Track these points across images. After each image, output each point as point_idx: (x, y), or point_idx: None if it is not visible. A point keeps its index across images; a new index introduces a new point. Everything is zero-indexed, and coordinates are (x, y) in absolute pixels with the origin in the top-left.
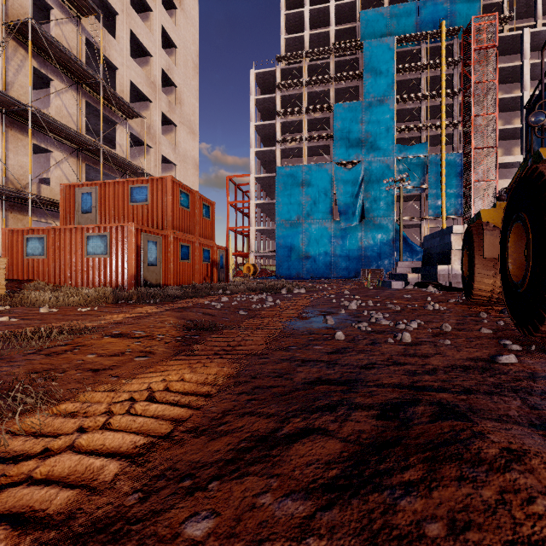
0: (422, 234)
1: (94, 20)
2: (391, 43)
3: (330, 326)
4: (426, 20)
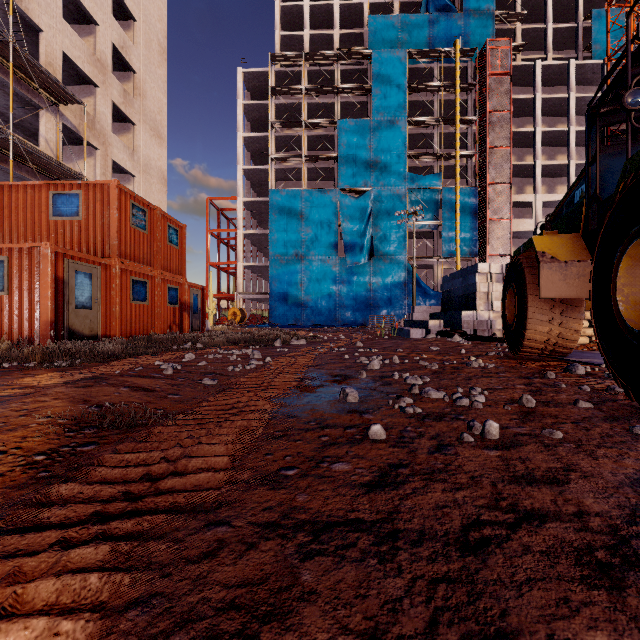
0: (436, 276)
1: None
2: (402, 57)
3: (353, 406)
4: (439, 36)
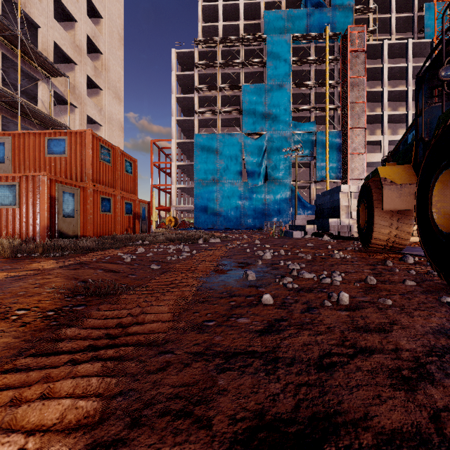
0: (312, 194)
1: None
2: (288, 39)
3: (252, 283)
4: (314, 24)
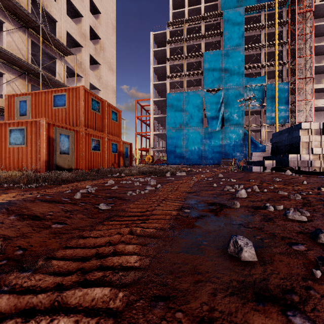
0: (262, 136)
1: None
2: (241, 11)
3: (258, 278)
4: None
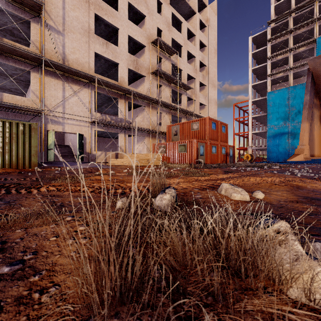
0: None
1: (174, 55)
2: None
3: None
4: None
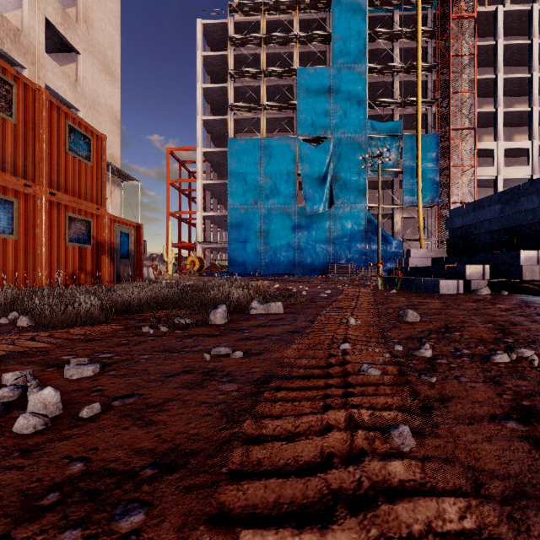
0: (395, 224)
1: None
2: (362, 3)
3: None
4: None
